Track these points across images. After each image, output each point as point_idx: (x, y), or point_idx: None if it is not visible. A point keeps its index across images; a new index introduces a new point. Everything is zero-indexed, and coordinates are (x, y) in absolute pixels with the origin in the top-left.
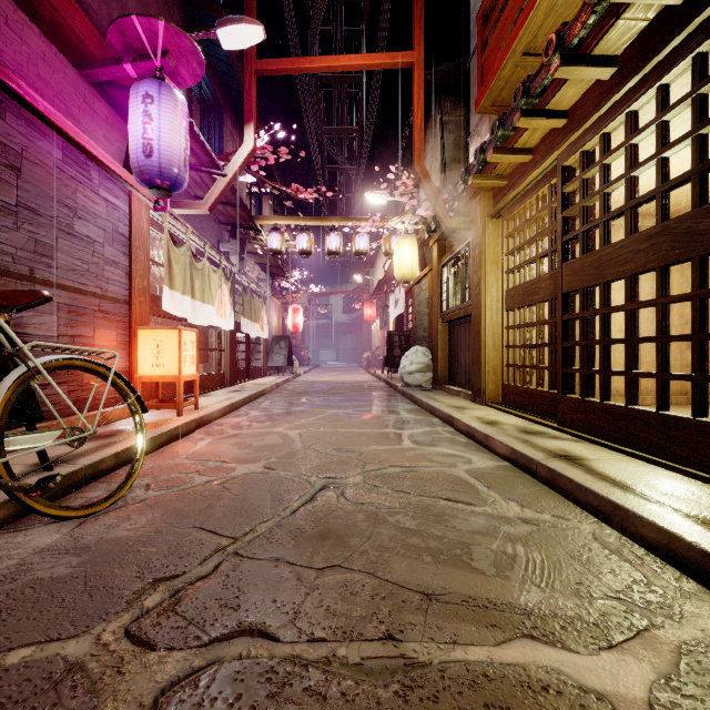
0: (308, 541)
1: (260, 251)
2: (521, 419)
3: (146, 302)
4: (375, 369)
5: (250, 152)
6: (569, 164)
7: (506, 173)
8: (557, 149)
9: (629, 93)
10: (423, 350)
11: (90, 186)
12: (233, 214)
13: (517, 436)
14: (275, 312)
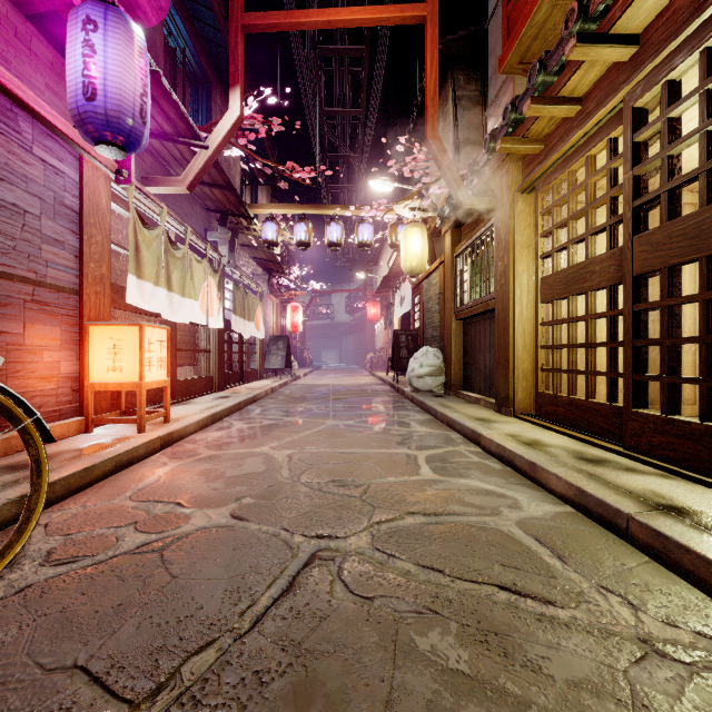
0: None
1: (254, 243)
2: (568, 438)
3: (106, 293)
4: (379, 371)
5: (235, 121)
6: (642, 105)
7: (542, 135)
8: (625, 85)
9: None
10: (434, 350)
11: (18, 141)
12: (221, 199)
13: (577, 467)
14: (273, 310)
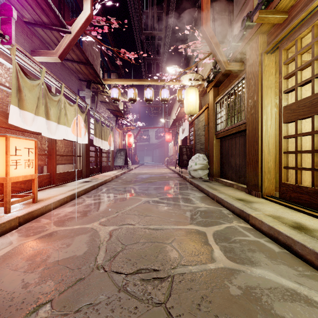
0: None
1: (107, 99)
2: None
3: None
4: (171, 166)
5: (87, 17)
6: None
7: (287, 8)
8: None
9: None
10: (202, 156)
11: None
12: (86, 72)
13: None
14: (119, 136)
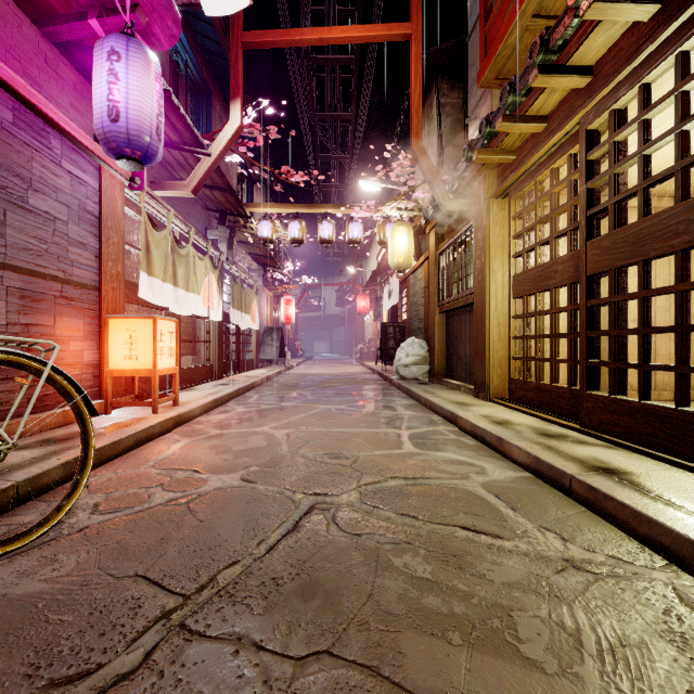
0: (286, 602)
1: (250, 240)
2: (535, 418)
3: (121, 288)
4: (368, 361)
5: (236, 130)
6: (595, 127)
7: (514, 147)
8: (580, 110)
9: (681, 29)
10: (419, 341)
11: (50, 156)
12: (221, 200)
13: (537, 440)
14: (267, 303)
